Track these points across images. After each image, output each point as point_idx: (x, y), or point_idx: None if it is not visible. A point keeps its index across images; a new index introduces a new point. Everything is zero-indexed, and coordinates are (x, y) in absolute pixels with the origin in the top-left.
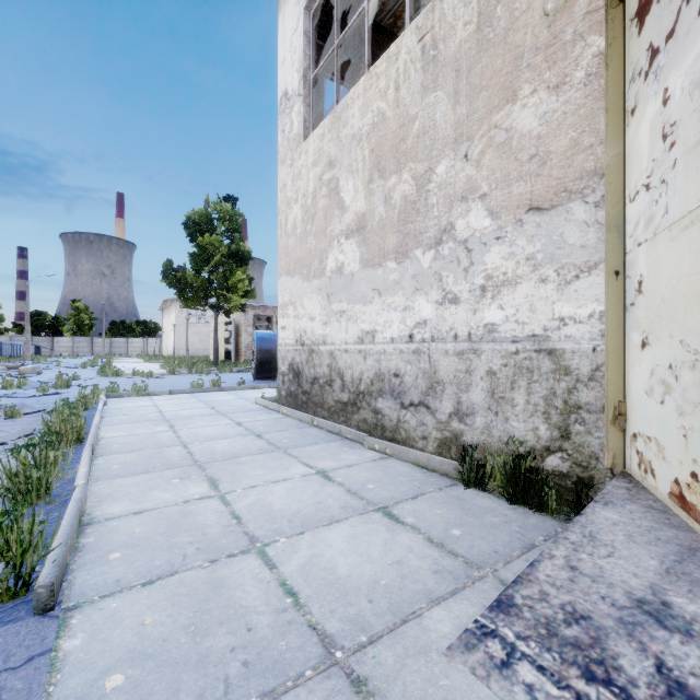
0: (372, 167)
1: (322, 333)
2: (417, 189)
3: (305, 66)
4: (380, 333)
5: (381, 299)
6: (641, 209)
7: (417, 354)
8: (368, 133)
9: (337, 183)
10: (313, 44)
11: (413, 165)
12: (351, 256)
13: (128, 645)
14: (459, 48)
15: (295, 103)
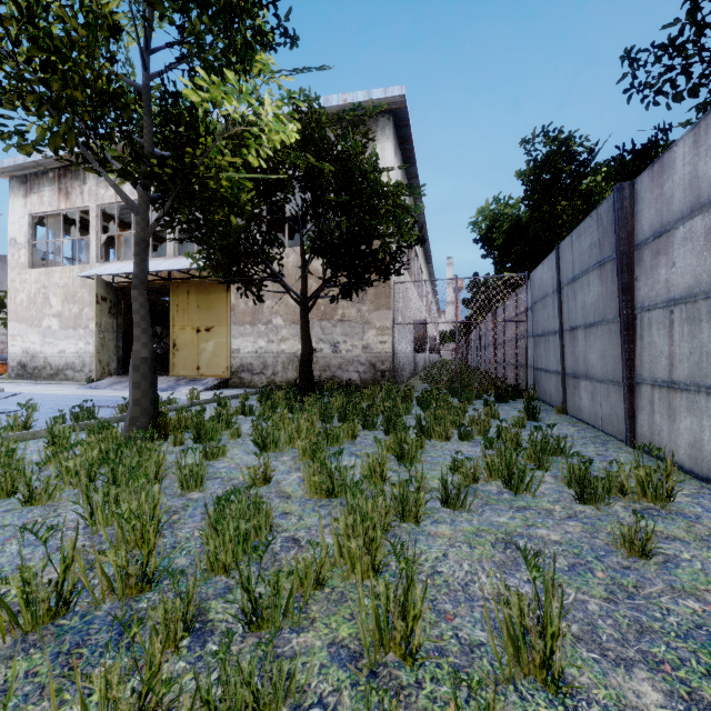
0: (64, 298)
1: (40, 349)
2: (80, 312)
3: (30, 237)
4: (67, 350)
5: (68, 340)
6: (115, 335)
7: (80, 357)
8: (63, 287)
9: (49, 296)
10: (34, 229)
11: (79, 305)
12: (56, 324)
13: (24, 392)
14: (91, 283)
15: (23, 249)
